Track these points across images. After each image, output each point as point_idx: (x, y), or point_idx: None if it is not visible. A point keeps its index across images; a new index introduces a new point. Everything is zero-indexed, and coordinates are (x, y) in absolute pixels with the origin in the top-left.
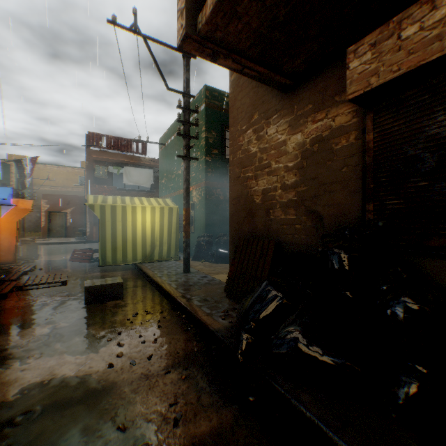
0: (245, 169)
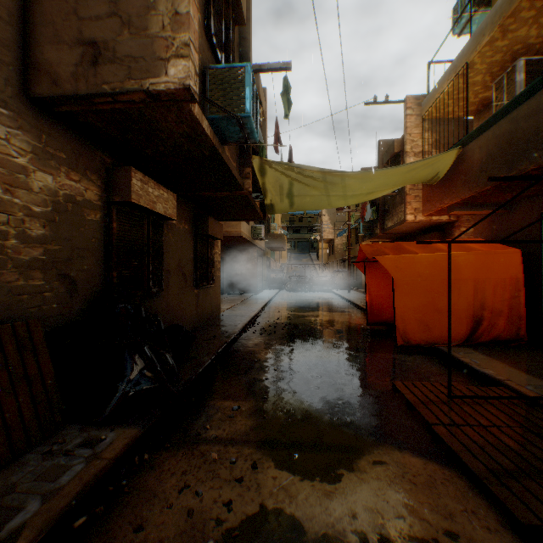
0: None
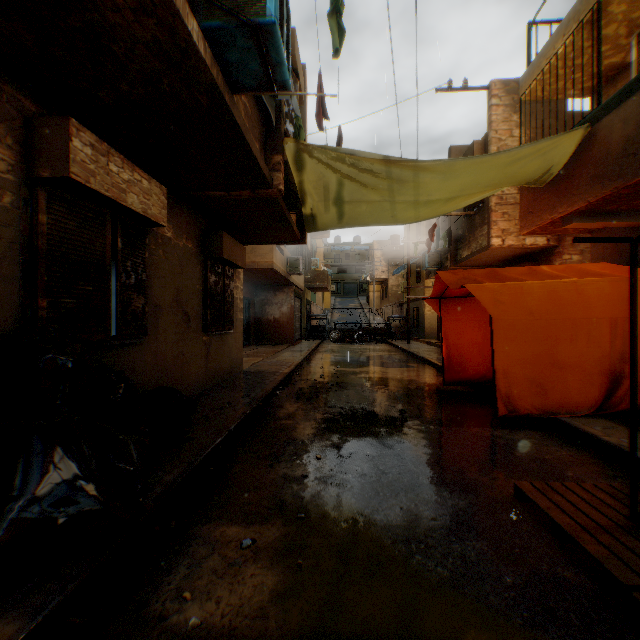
0: None
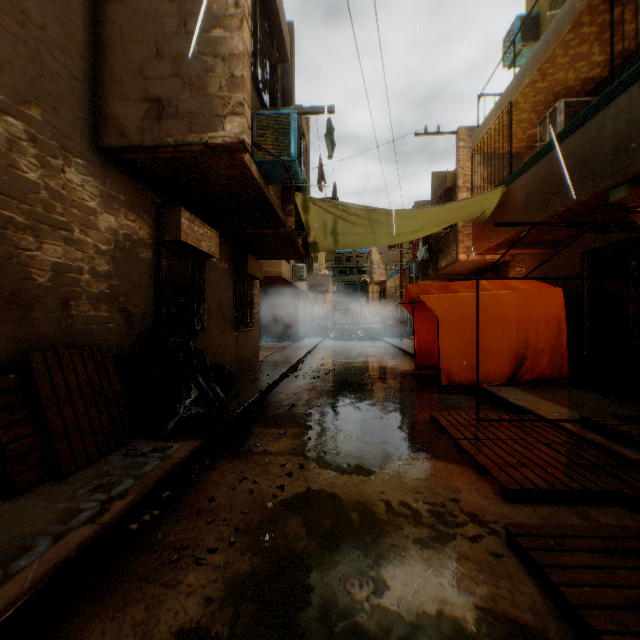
0: (3, 197)
